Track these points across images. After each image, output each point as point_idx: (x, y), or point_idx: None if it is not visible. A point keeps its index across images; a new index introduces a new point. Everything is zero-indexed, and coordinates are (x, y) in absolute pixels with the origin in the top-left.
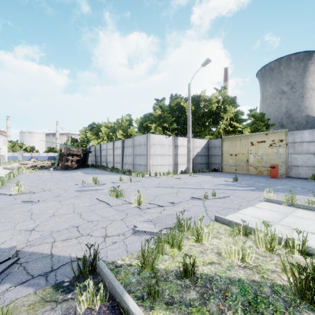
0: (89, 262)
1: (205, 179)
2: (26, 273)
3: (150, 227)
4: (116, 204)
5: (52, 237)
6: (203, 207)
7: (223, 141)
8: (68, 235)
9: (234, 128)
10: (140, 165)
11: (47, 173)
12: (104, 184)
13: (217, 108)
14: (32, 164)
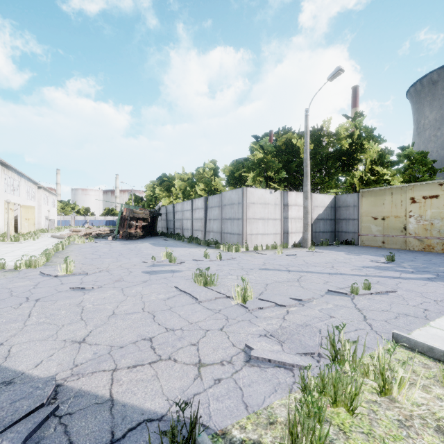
0: (178, 427)
1: (337, 257)
2: (67, 443)
3: (276, 350)
4: (206, 299)
5: (112, 359)
6: (357, 312)
7: (361, 198)
8: (137, 357)
9: (377, 177)
10: (232, 233)
11: (104, 244)
12: (182, 263)
13: (351, 145)
14: (86, 231)
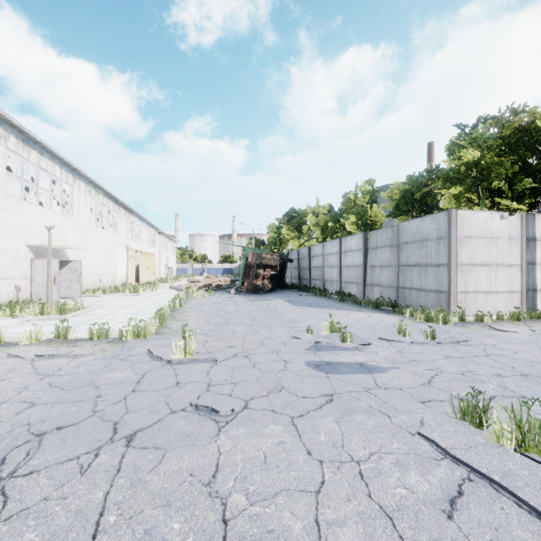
0: None
1: None
2: None
3: None
4: None
5: None
6: None
7: None
8: None
9: None
10: (422, 289)
11: (227, 299)
12: (365, 345)
13: None
14: (205, 281)
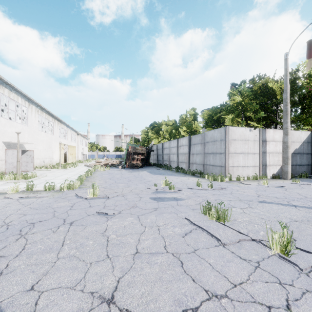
0: None
1: None
2: None
3: None
4: (231, 242)
5: None
6: None
7: None
8: None
9: None
10: (214, 165)
11: (116, 171)
12: (179, 190)
13: None
14: (104, 162)
